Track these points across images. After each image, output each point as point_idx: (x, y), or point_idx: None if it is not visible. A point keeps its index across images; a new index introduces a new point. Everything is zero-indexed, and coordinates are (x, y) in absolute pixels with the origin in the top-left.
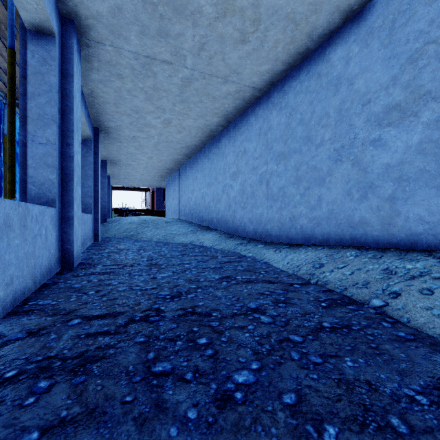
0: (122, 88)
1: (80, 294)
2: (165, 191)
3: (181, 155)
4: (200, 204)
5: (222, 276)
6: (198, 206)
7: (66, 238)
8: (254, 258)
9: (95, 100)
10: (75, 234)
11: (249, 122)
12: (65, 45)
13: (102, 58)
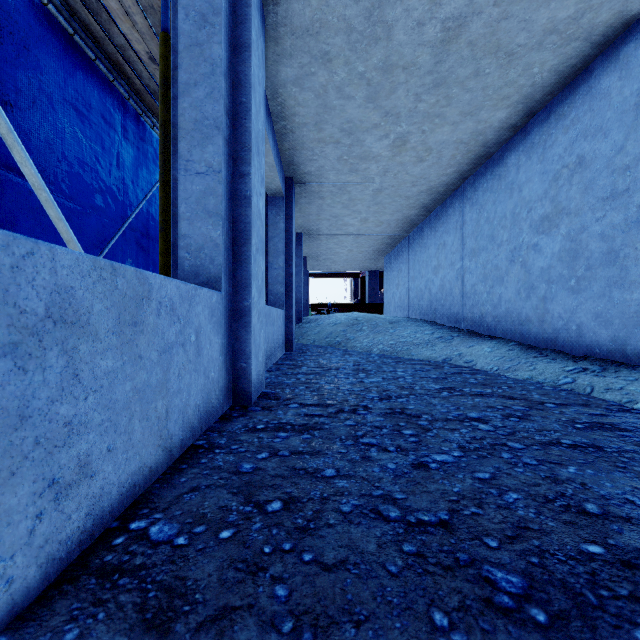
0: (329, 85)
1: (248, 509)
2: (380, 276)
3: (415, 207)
4: (452, 290)
5: None
6: (448, 294)
7: (239, 348)
8: None
9: (288, 123)
10: (255, 342)
11: (595, 91)
12: None
13: (298, 22)
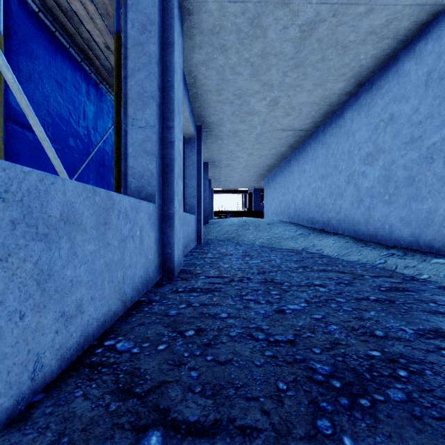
0: (225, 66)
1: (174, 334)
2: (262, 192)
3: (285, 146)
4: (310, 202)
5: (419, 329)
6: (306, 205)
7: (166, 240)
8: (441, 286)
9: (198, 90)
10: (176, 236)
11: (400, 71)
12: (166, 9)
13: (205, 26)
